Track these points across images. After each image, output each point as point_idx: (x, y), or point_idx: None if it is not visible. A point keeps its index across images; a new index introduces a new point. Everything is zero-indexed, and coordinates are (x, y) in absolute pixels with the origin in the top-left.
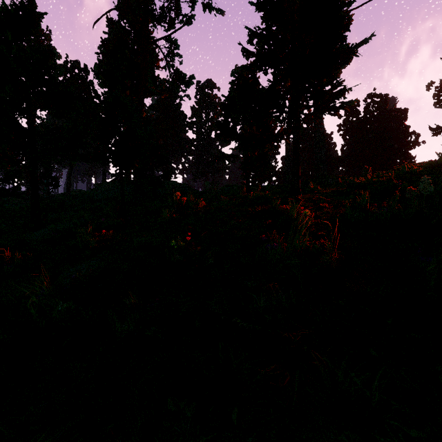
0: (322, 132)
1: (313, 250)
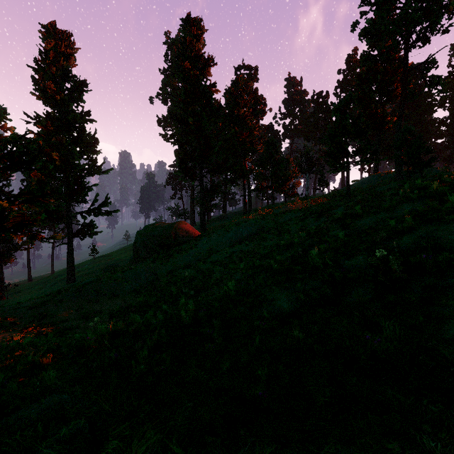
0: None
1: None
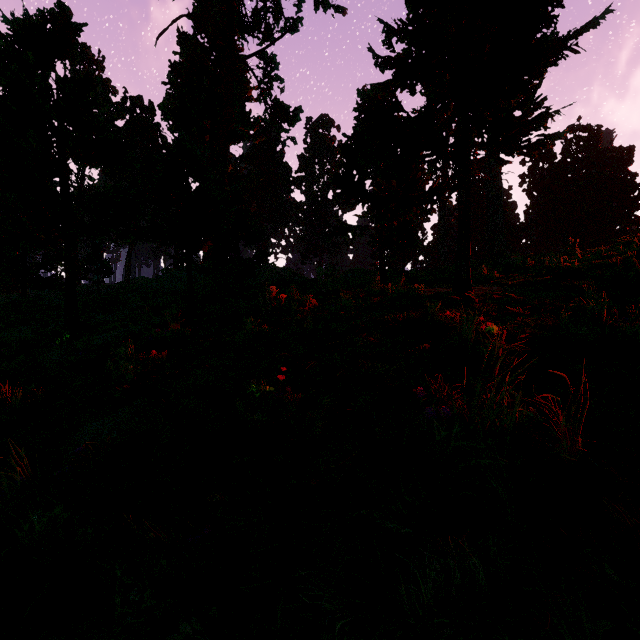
0: (499, 187)
1: (521, 419)
